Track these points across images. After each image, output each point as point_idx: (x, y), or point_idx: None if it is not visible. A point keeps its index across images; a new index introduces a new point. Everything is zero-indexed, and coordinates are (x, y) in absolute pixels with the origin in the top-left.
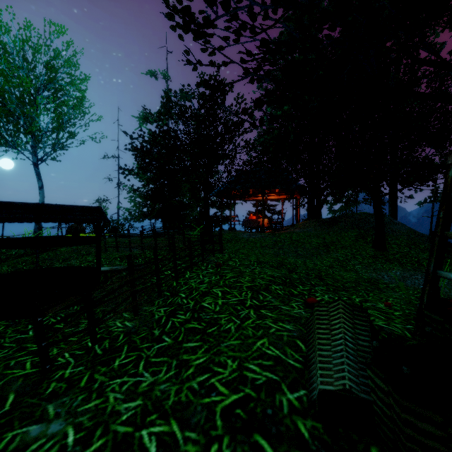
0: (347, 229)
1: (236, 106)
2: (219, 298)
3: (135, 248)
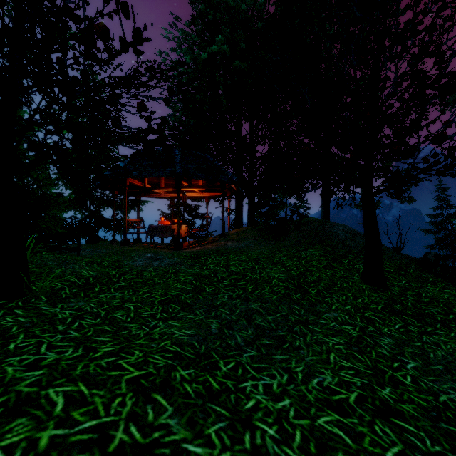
0: (306, 245)
1: None
2: None
3: None
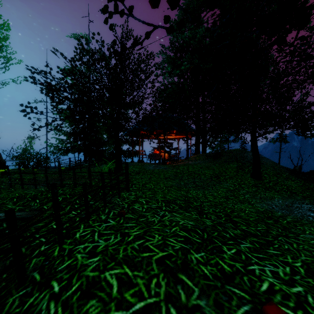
0: (229, 162)
1: (144, 54)
2: (112, 304)
3: (41, 185)
